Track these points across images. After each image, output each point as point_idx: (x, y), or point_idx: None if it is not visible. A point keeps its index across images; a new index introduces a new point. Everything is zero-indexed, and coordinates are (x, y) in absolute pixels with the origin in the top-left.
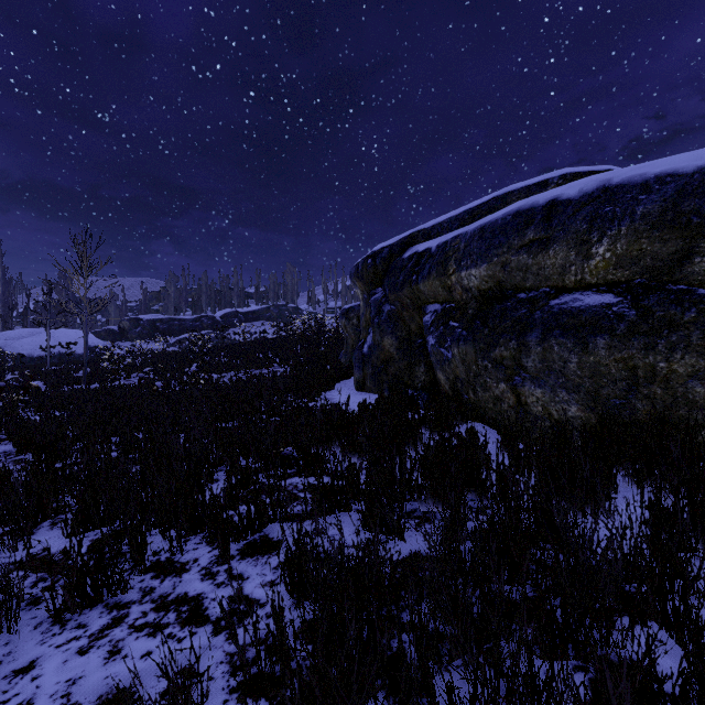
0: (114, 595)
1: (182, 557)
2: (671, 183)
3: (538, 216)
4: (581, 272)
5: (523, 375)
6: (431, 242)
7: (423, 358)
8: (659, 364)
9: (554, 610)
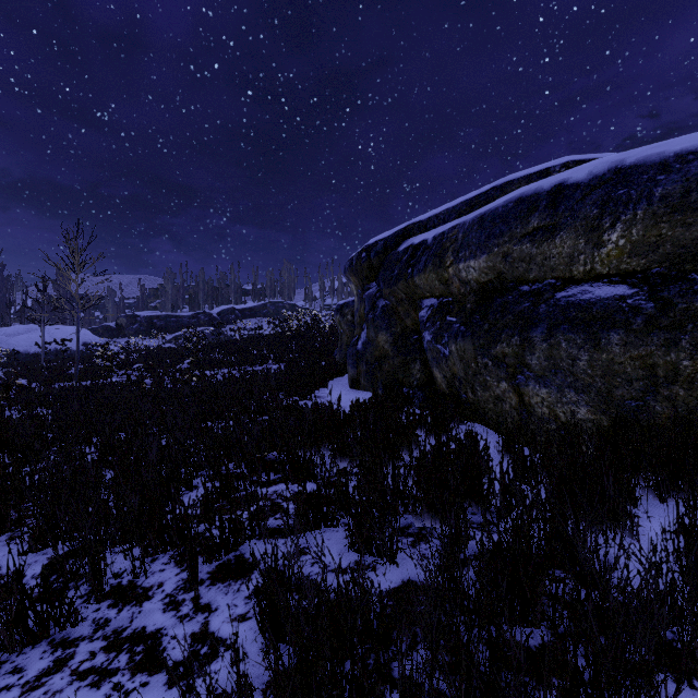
0: (62, 628)
1: (146, 581)
2: (694, 161)
3: (542, 202)
4: (590, 262)
5: (527, 373)
6: (427, 234)
7: (419, 355)
8: (682, 362)
9: (582, 673)
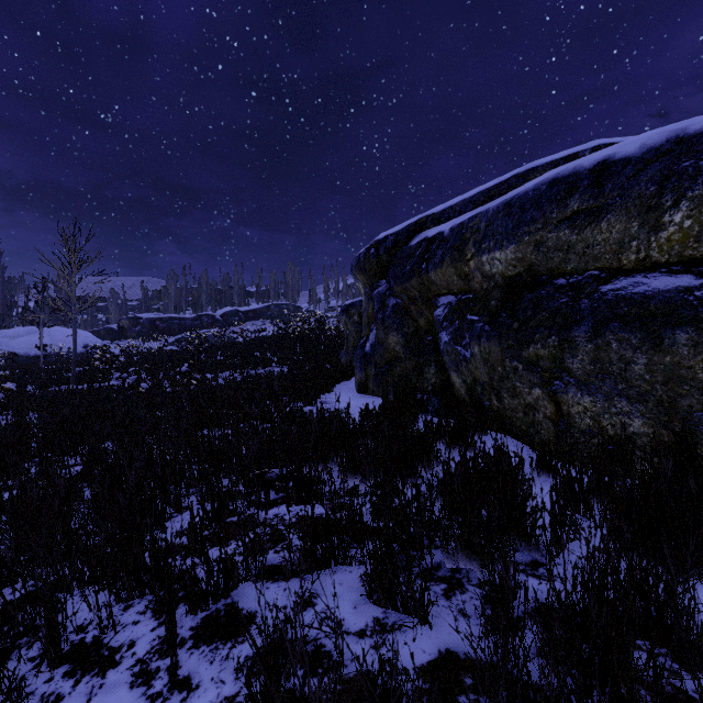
0: None
1: (114, 638)
2: None
3: (583, 182)
4: (645, 248)
5: (566, 378)
6: (442, 226)
7: (433, 357)
8: None
9: None
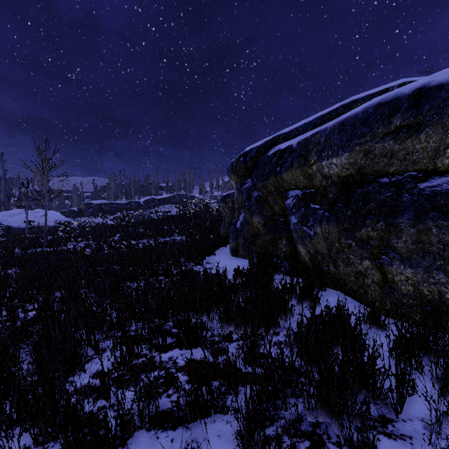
0: None
1: None
2: None
3: (404, 104)
4: None
5: (392, 254)
6: (291, 141)
7: (285, 233)
8: None
9: None
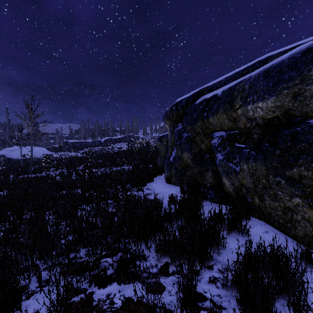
0: None
1: None
2: None
3: None
4: None
5: None
6: (216, 91)
7: (210, 167)
8: None
9: None
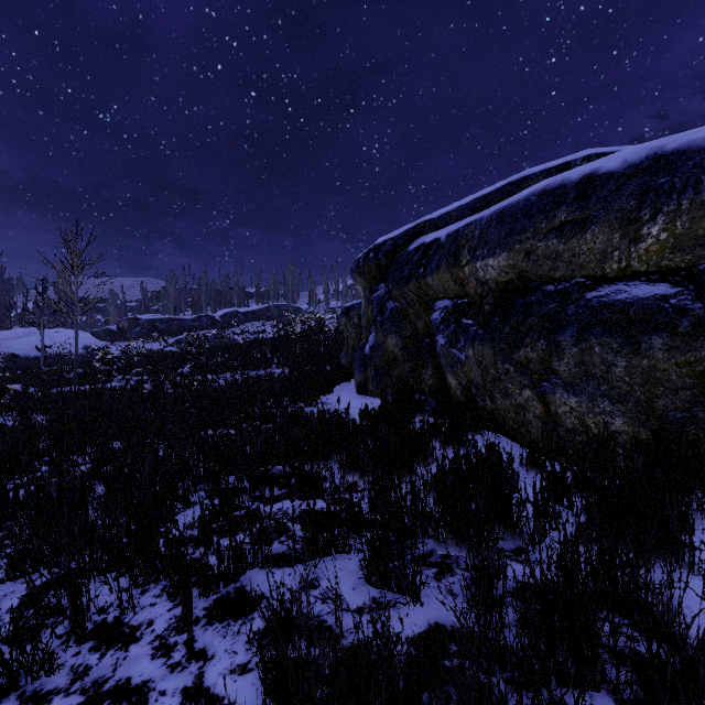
0: (35, 678)
1: (134, 618)
2: None
3: (570, 194)
4: (626, 258)
5: (554, 380)
6: (439, 232)
7: (431, 360)
8: None
9: None
